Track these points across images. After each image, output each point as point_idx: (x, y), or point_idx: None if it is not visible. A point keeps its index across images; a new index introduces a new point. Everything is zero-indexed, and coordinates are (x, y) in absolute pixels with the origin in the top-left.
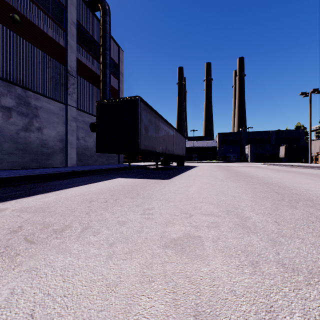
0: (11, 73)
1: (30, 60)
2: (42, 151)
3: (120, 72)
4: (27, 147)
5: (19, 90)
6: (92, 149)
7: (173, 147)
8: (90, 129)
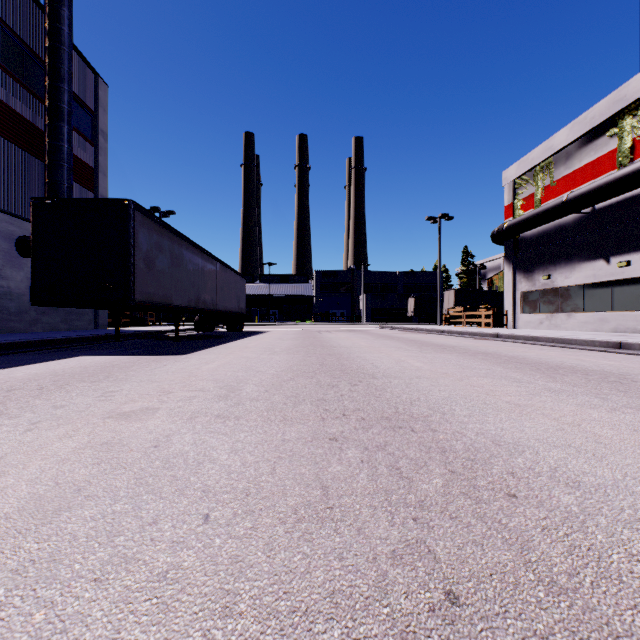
0: None
1: None
2: None
3: (101, 131)
4: None
5: None
6: (24, 296)
7: (216, 297)
8: (17, 251)
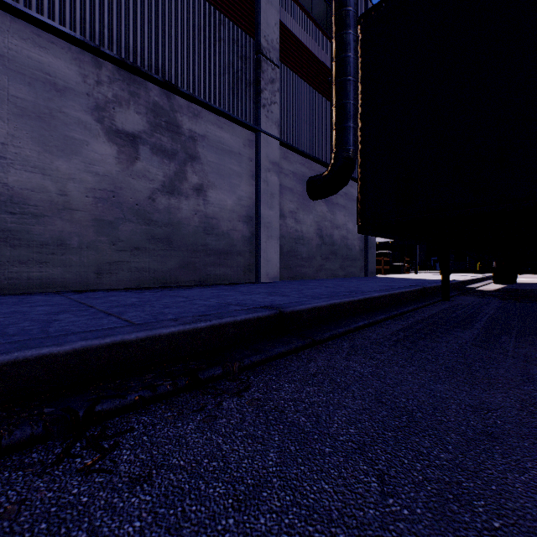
0: (138, 49)
1: (180, 20)
2: (206, 245)
3: None
4: (173, 234)
5: (155, 93)
6: (312, 240)
7: None
8: (306, 194)
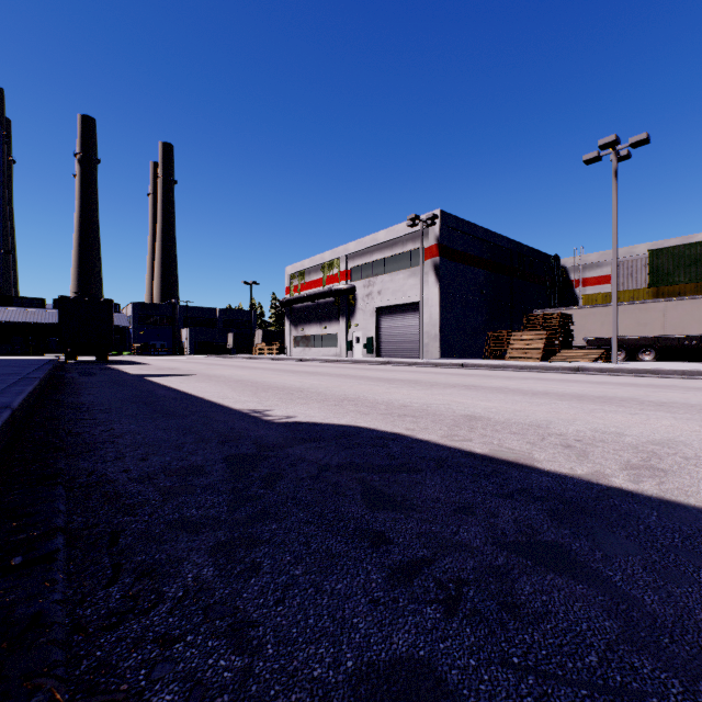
0: None
1: None
2: None
3: None
4: None
5: None
6: None
7: None
8: None
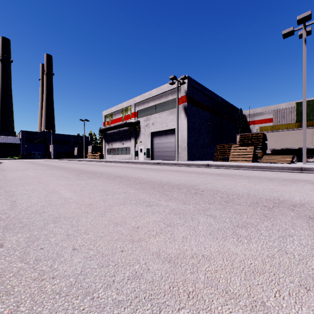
0: None
1: None
2: None
3: None
4: None
5: None
6: None
7: None
8: None
